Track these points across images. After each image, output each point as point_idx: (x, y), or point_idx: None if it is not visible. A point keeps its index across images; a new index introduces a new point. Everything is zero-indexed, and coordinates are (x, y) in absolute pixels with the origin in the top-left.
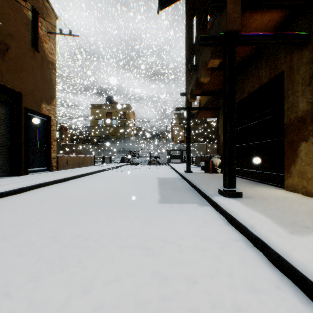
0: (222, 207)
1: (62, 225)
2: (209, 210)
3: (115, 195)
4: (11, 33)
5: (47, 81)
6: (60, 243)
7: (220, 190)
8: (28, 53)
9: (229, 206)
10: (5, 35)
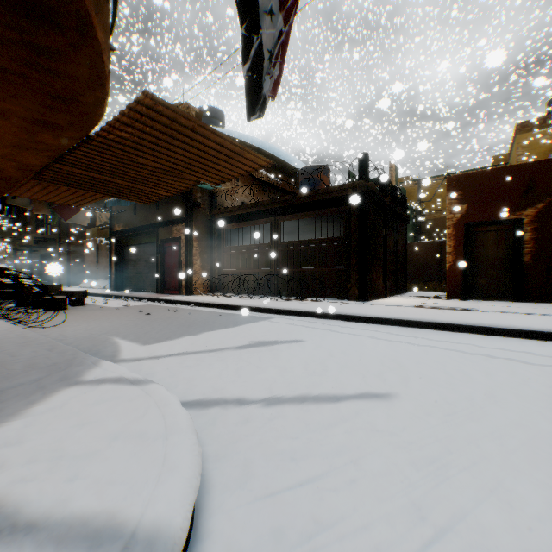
0: None
1: None
2: None
3: None
4: None
5: None
6: None
7: None
8: None
9: None
10: None
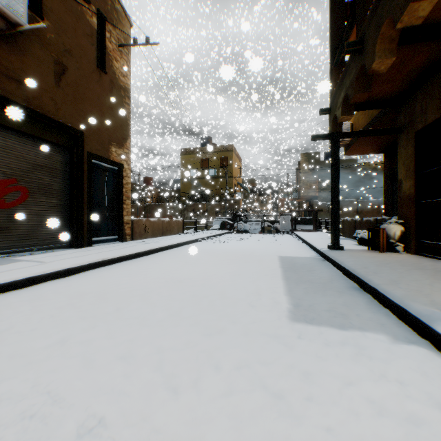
0: None
1: (82, 371)
2: (434, 363)
3: (204, 292)
4: (69, 49)
5: (117, 114)
6: None
7: None
8: (92, 76)
9: None
10: (60, 52)
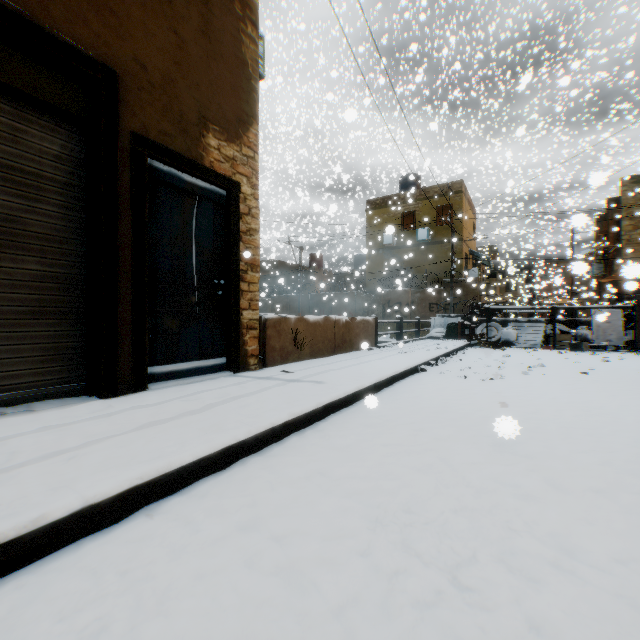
0: None
1: None
2: None
3: None
4: None
5: (223, 58)
6: None
7: None
8: None
9: None
10: None
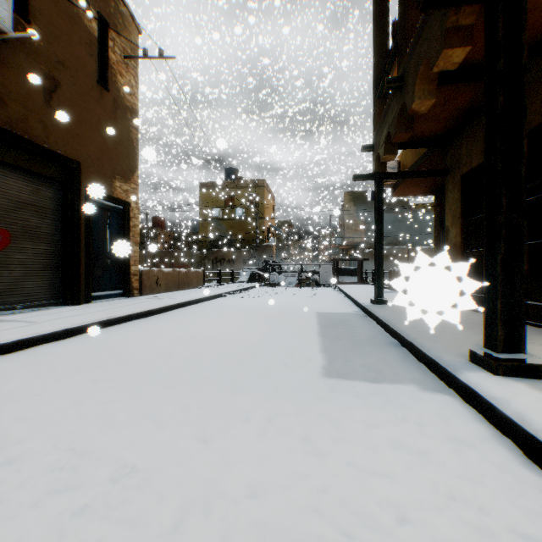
0: (500, 409)
1: (105, 430)
2: (454, 407)
3: (232, 352)
4: (63, 61)
5: (122, 141)
6: (77, 494)
7: (478, 355)
8: (91, 94)
9: (525, 409)
10: (51, 64)
